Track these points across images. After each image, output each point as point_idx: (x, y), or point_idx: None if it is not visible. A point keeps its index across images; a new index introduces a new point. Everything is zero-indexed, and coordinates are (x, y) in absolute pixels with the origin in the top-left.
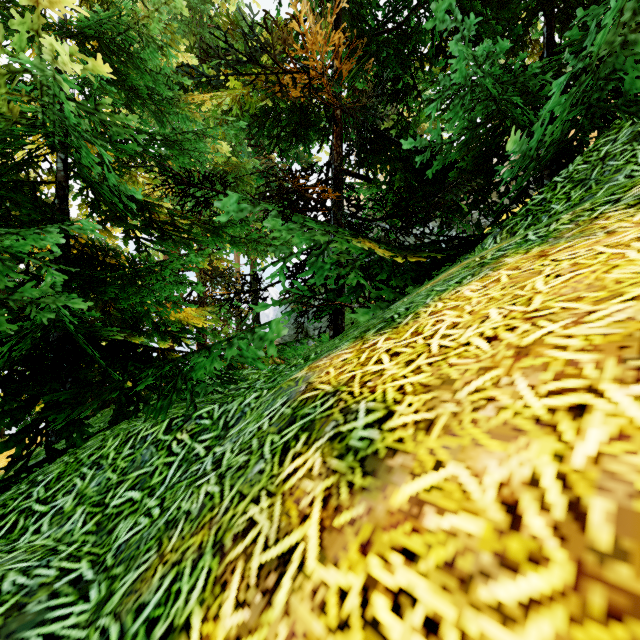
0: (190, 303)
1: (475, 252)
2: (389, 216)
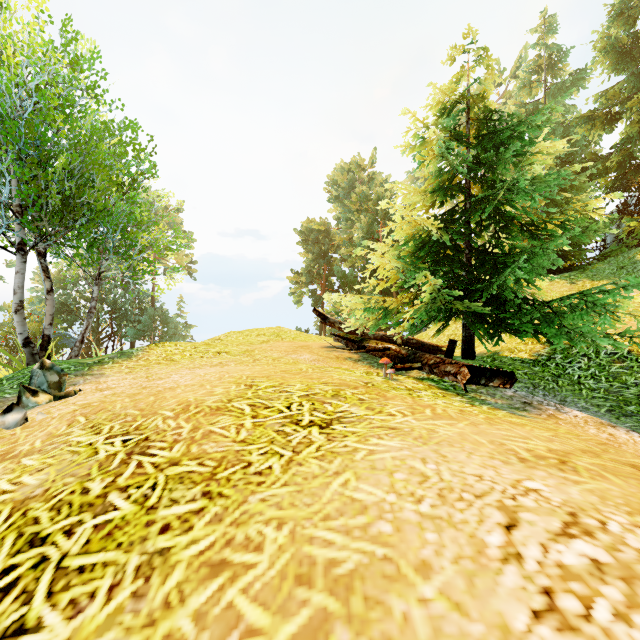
0: None
1: None
2: None
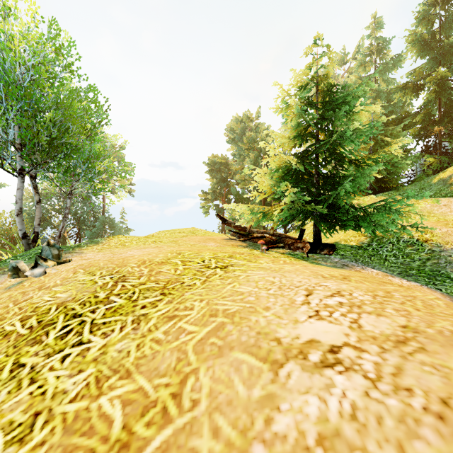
0: None
1: None
2: None
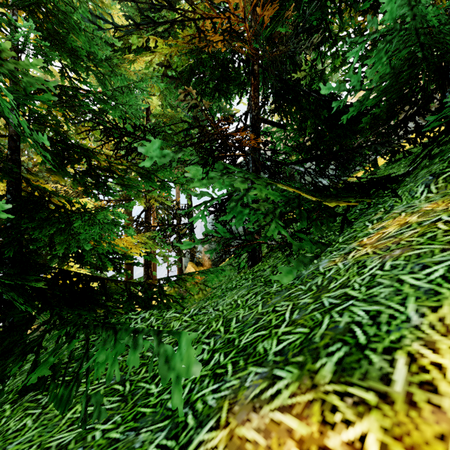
0: (139, 223)
1: (402, 200)
2: (304, 160)
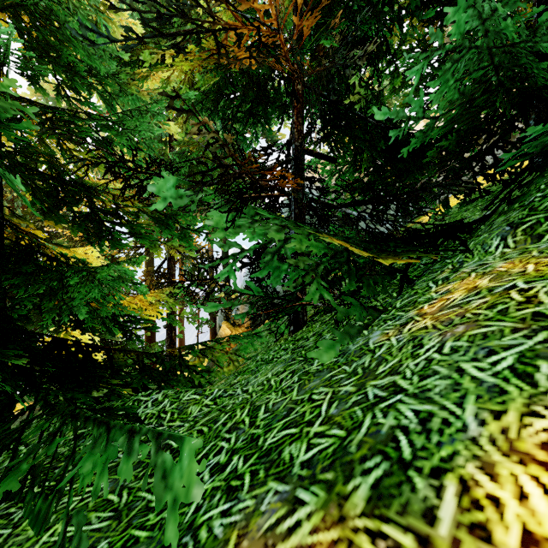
0: (160, 275)
1: (474, 255)
2: (357, 202)
